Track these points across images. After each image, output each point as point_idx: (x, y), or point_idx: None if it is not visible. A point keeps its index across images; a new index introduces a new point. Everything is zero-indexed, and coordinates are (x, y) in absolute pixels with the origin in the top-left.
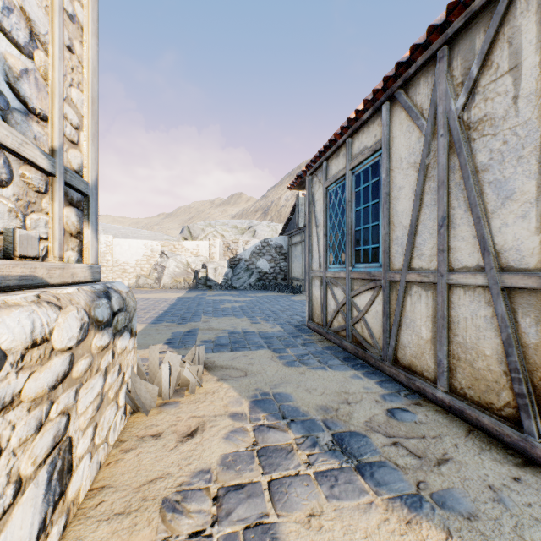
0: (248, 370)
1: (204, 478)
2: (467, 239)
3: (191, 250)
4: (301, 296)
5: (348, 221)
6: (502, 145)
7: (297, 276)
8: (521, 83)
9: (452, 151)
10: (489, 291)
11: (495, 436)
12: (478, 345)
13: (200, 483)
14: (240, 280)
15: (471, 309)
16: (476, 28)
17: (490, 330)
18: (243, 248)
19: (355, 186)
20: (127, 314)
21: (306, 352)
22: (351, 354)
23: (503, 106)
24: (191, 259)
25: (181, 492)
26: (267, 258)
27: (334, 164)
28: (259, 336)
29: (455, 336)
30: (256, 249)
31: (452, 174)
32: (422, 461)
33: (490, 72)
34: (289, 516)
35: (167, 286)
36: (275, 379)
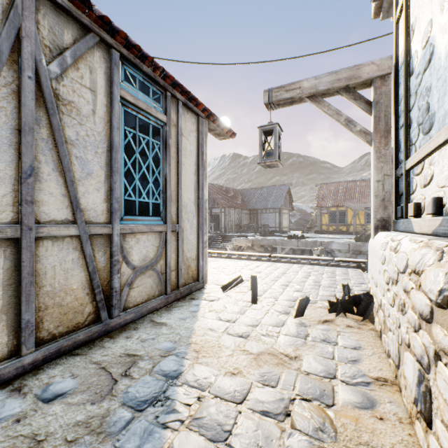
0: None
1: (294, 440)
2: (57, 196)
3: None
4: None
5: None
6: (86, 136)
7: None
8: (97, 106)
9: (39, 104)
10: (77, 239)
11: (89, 340)
12: (68, 284)
13: (299, 436)
14: None
15: (61, 257)
16: (66, 22)
17: (78, 268)
18: None
19: None
20: None
21: None
22: None
23: (87, 109)
24: None
25: (318, 437)
26: None
27: None
28: None
29: (42, 288)
30: None
31: (39, 127)
32: (140, 360)
33: (78, 74)
34: (246, 379)
35: None
36: None
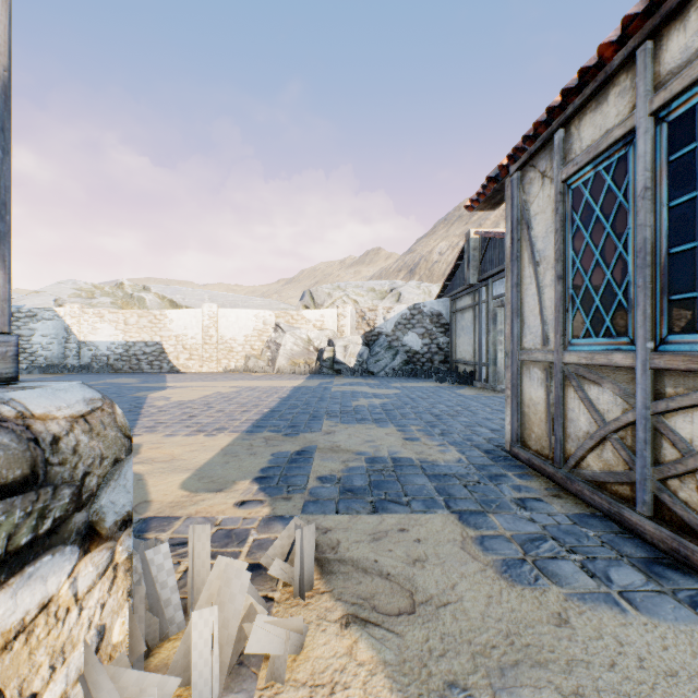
0: (417, 587)
1: None
2: None
3: (313, 322)
4: (473, 388)
5: (645, 236)
6: None
7: (465, 358)
8: None
9: None
10: None
11: None
12: None
13: None
14: (379, 362)
15: None
16: None
17: None
18: (383, 317)
19: (669, 147)
20: (55, 493)
21: (538, 531)
22: (655, 549)
23: None
24: (313, 334)
25: None
26: (418, 331)
27: (588, 124)
28: (422, 473)
29: None
30: (402, 319)
31: None
32: None
33: None
34: None
35: (283, 371)
36: (492, 637)
